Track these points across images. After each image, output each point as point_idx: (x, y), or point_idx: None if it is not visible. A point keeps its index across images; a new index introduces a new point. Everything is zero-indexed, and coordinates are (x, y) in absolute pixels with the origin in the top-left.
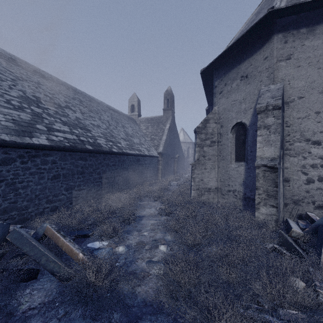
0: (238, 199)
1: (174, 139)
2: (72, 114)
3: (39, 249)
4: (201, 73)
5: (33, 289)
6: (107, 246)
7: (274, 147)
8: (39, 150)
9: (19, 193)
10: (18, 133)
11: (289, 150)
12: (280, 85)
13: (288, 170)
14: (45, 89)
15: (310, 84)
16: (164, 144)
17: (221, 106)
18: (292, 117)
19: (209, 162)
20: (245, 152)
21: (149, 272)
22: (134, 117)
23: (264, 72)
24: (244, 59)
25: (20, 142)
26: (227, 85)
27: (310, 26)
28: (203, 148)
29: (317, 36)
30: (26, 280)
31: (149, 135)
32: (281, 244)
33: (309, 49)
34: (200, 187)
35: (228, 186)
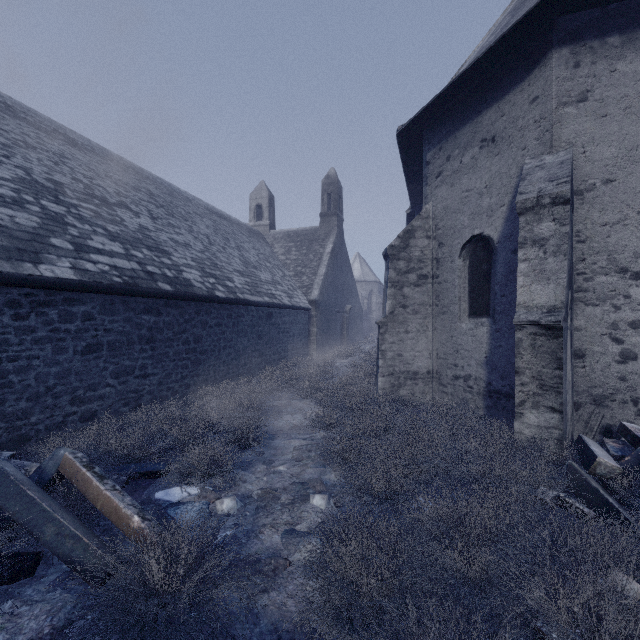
0: (476, 394)
1: (342, 274)
2: (131, 219)
3: (41, 507)
4: (398, 136)
5: (20, 602)
6: (197, 498)
7: (554, 285)
8: (55, 290)
9: (9, 383)
10: (8, 255)
11: (585, 291)
12: (566, 154)
13: (583, 334)
14: (76, 167)
15: (628, 153)
16: (322, 283)
17: (439, 202)
18: (590, 223)
19: (414, 319)
20: (489, 296)
21: (287, 559)
22: (262, 231)
23: (530, 129)
24: (487, 104)
25: (10, 273)
26: (452, 158)
27: (627, 31)
28: (402, 290)
29: None
30: (8, 581)
31: (292, 265)
32: (573, 491)
33: (626, 79)
34: (396, 370)
35: (455, 369)
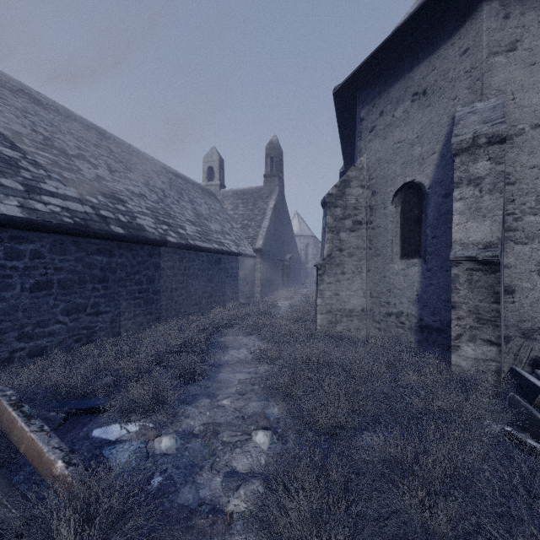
0: (408, 329)
1: (283, 228)
2: (89, 169)
3: None
4: (335, 95)
5: None
6: (136, 435)
7: (490, 221)
8: (1, 227)
9: None
10: None
11: (514, 230)
12: (498, 99)
13: (512, 271)
14: (38, 121)
15: None
16: (265, 234)
17: (372, 154)
18: (519, 166)
19: (350, 261)
20: (420, 239)
21: (226, 508)
22: (213, 190)
23: (461, 79)
24: (418, 61)
25: None
26: (384, 113)
27: None
28: (338, 234)
29: None
30: None
31: (239, 219)
32: (519, 424)
33: None
34: (334, 308)
35: (388, 306)
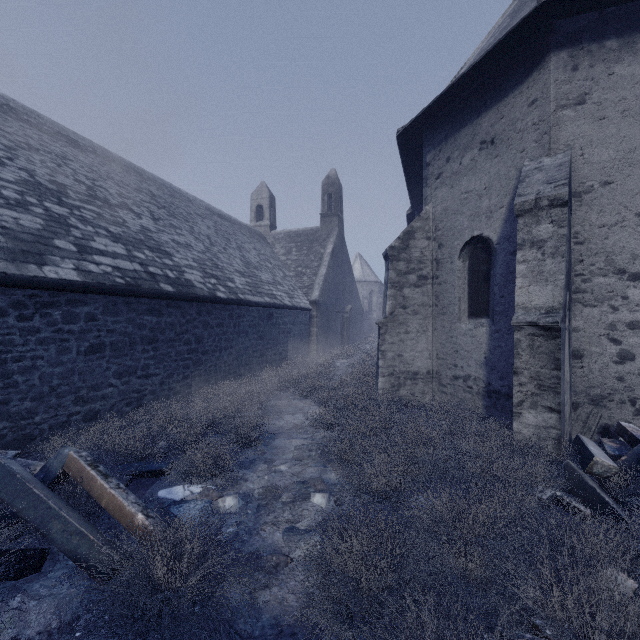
0: (476, 394)
1: (342, 275)
2: (133, 220)
3: (47, 504)
4: (398, 138)
5: (28, 597)
6: (200, 496)
7: (552, 286)
8: (59, 291)
9: (14, 383)
10: (13, 256)
11: (583, 292)
12: (564, 156)
13: (581, 335)
14: (78, 168)
15: (626, 155)
16: (322, 283)
17: (439, 204)
18: (588, 225)
19: (414, 319)
20: (488, 297)
21: (288, 555)
22: (262, 231)
23: (529, 131)
24: (486, 107)
25: (15, 274)
26: (451, 160)
27: (625, 35)
28: (402, 290)
29: (639, 54)
30: (16, 576)
31: (293, 265)
32: (570, 490)
33: (624, 82)
34: (396, 370)
35: (455, 369)
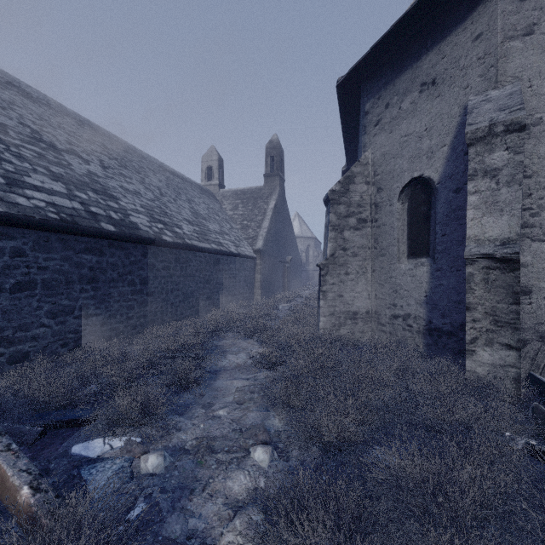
0: (416, 332)
1: (283, 229)
2: (80, 164)
3: None
4: (338, 88)
5: None
6: (120, 452)
7: (508, 216)
8: None
9: None
10: None
11: (531, 226)
12: (514, 86)
13: (529, 270)
14: (26, 114)
15: None
16: (265, 235)
17: (378, 149)
18: (537, 158)
19: (354, 261)
20: (429, 237)
21: (219, 542)
22: (212, 189)
23: (473, 67)
24: (427, 49)
25: None
26: (391, 105)
27: None
28: (342, 233)
29: None
30: None
31: (239, 219)
32: None
33: None
34: (337, 310)
35: (394, 308)
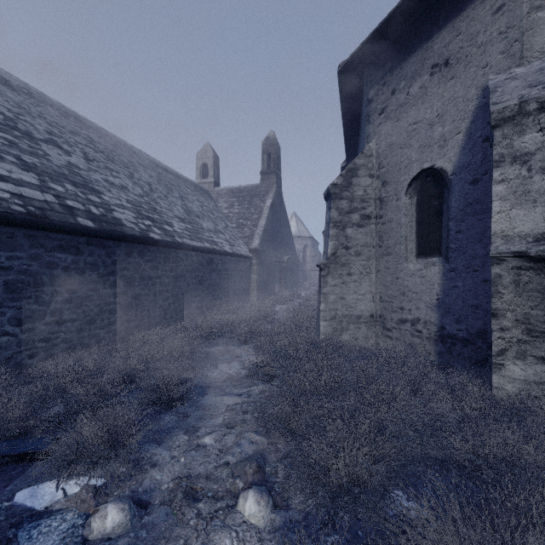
0: (426, 338)
1: (280, 228)
2: (59, 155)
3: None
4: (340, 74)
5: None
6: (75, 501)
7: (543, 207)
8: None
9: None
10: None
11: None
12: (543, 62)
13: None
14: (1, 101)
15: None
16: (262, 233)
17: (383, 139)
18: None
19: (357, 261)
20: (440, 234)
21: None
22: (207, 187)
23: (494, 43)
24: (439, 26)
25: None
26: (397, 91)
27: None
28: (344, 230)
29: None
30: None
31: (234, 217)
32: None
33: None
34: (339, 314)
35: (401, 312)
